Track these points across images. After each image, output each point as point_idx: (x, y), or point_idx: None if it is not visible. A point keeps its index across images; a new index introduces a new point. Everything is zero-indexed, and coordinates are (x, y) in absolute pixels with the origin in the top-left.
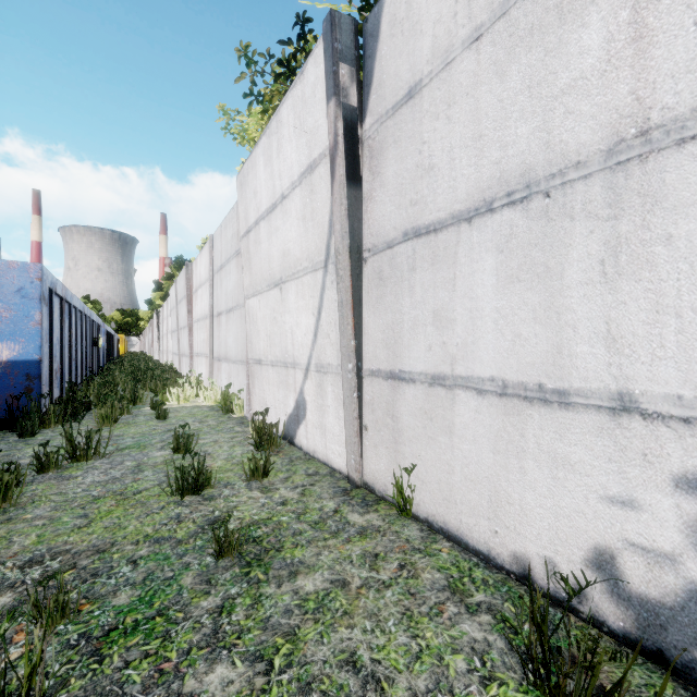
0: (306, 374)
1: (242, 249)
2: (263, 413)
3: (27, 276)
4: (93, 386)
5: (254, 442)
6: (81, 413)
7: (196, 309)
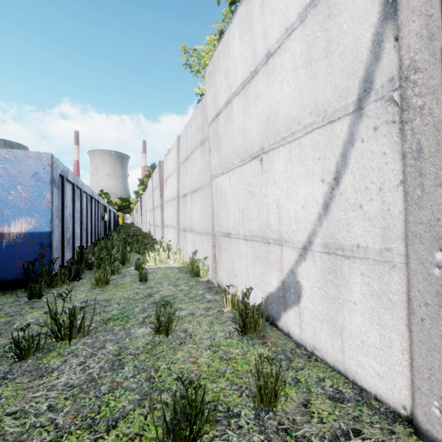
0: (303, 253)
1: (210, 134)
2: (246, 294)
3: (41, 163)
4: (97, 248)
5: (231, 318)
6: (82, 274)
7: (166, 193)
